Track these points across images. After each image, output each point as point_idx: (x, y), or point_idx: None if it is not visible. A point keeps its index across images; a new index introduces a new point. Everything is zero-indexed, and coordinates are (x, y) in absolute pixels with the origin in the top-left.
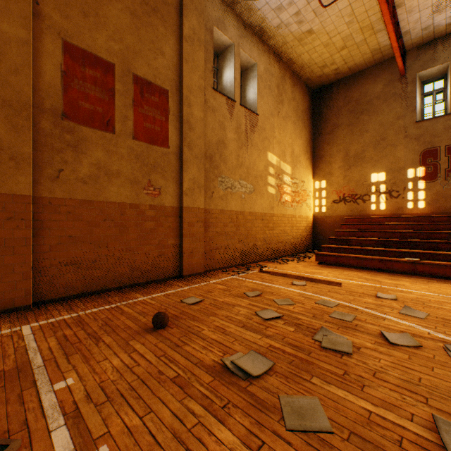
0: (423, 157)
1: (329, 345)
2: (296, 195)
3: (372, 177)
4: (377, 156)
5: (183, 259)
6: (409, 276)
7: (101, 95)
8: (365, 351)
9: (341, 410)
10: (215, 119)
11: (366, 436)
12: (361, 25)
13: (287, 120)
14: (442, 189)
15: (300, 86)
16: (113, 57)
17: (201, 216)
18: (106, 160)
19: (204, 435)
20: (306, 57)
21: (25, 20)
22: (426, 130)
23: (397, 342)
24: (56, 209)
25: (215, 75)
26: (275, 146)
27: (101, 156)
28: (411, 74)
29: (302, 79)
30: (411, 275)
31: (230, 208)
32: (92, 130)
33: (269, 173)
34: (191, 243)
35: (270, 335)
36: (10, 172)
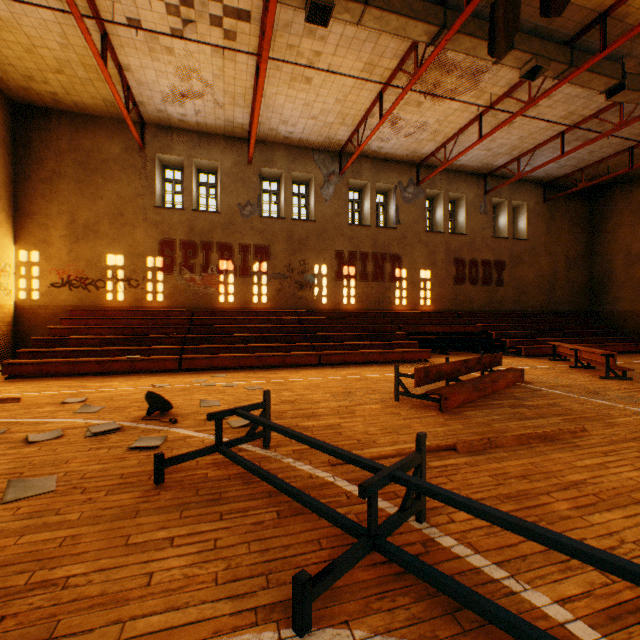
0: (163, 247)
1: None
2: None
3: (109, 259)
4: (115, 234)
5: None
6: (128, 375)
7: None
8: None
9: None
10: None
11: None
12: (82, 60)
13: None
14: (179, 284)
15: None
16: None
17: None
18: None
19: None
20: None
21: None
22: (165, 219)
23: (40, 440)
24: None
25: None
26: None
27: None
28: (151, 151)
29: None
30: (132, 374)
31: None
32: None
33: None
34: None
35: None
36: None
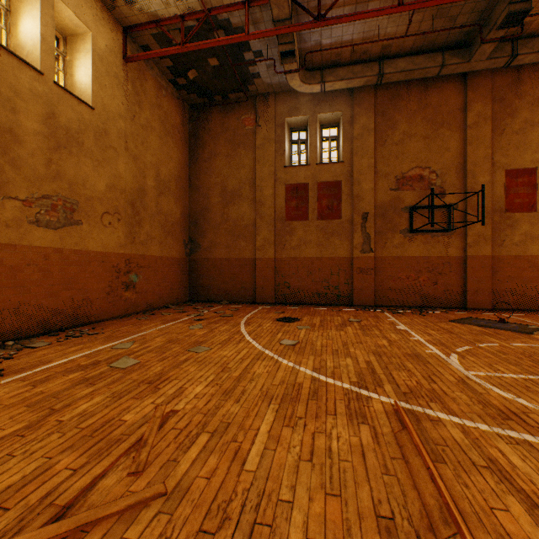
0: None
1: None
2: None
3: None
4: None
5: None
6: None
7: (526, 191)
8: None
9: None
10: None
11: None
12: None
13: None
14: None
15: None
16: (534, 164)
17: None
18: (529, 230)
19: None
20: None
21: (487, 171)
22: None
23: None
24: (501, 261)
25: None
26: None
27: (526, 228)
28: None
29: None
30: None
31: None
32: (520, 213)
33: None
34: None
35: None
36: (482, 245)
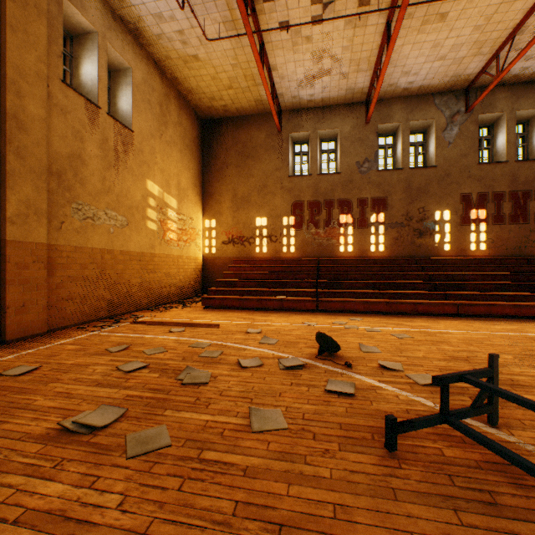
0: (294, 208)
1: (190, 380)
2: (183, 233)
3: (257, 221)
4: (261, 202)
5: (7, 317)
6: (278, 312)
7: None
8: (221, 378)
9: (184, 427)
10: (66, 123)
11: (198, 438)
12: (245, 73)
13: (173, 146)
14: (306, 237)
15: (188, 111)
16: None
17: (42, 255)
18: None
19: (24, 498)
20: (193, 82)
21: None
22: (296, 185)
23: (248, 365)
24: None
25: (69, 62)
26: (158, 174)
27: None
28: (286, 133)
29: (191, 104)
30: (280, 311)
31: (91, 245)
32: None
33: (149, 204)
34: (22, 293)
35: (131, 385)
36: None
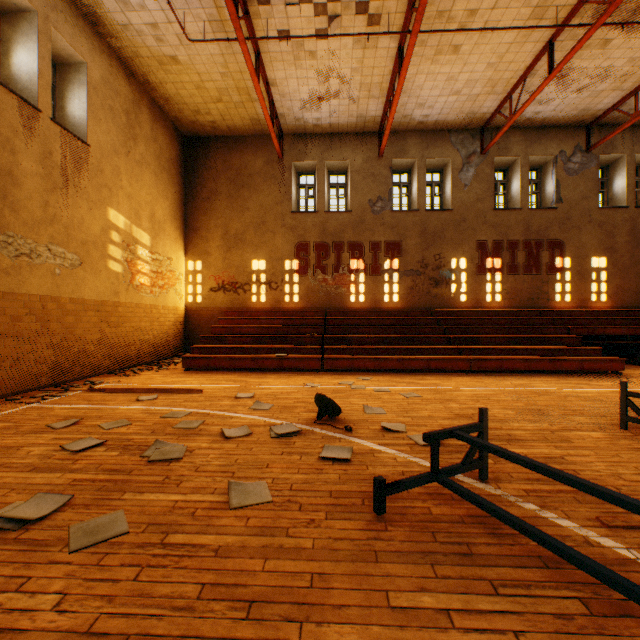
0: (298, 250)
1: (159, 457)
2: (159, 277)
3: (254, 265)
4: (258, 241)
5: None
6: (277, 373)
7: None
8: (198, 451)
9: (147, 511)
10: None
11: (164, 521)
12: (237, 85)
13: (145, 167)
14: (312, 285)
15: (166, 124)
16: None
17: None
18: None
19: None
20: (172, 89)
21: None
22: (300, 223)
23: (233, 435)
24: None
25: None
26: (124, 202)
27: None
28: (288, 160)
29: (169, 116)
30: (280, 372)
31: (27, 291)
32: None
33: (112, 239)
34: None
35: (80, 468)
36: None
